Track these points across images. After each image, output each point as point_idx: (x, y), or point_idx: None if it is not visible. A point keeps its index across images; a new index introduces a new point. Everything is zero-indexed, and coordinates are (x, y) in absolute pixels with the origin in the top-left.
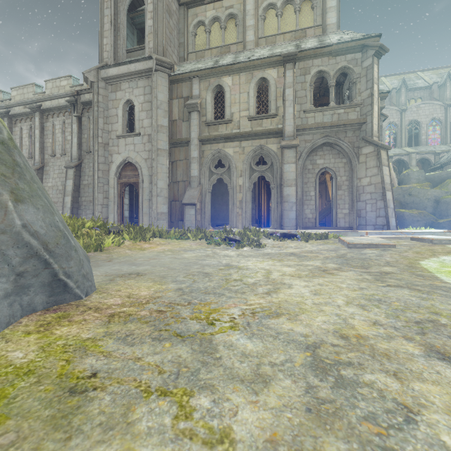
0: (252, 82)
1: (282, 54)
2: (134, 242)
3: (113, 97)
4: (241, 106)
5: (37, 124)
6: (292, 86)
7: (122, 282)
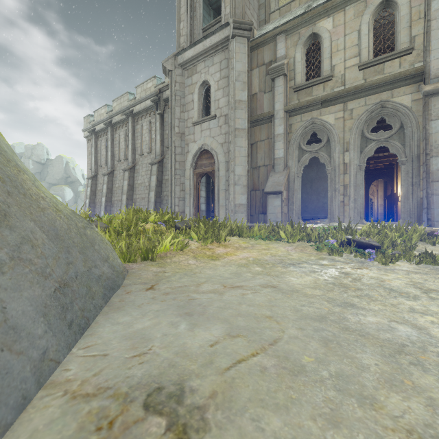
0: (366, 12)
1: None
2: (203, 243)
3: (189, 83)
4: (347, 53)
5: (130, 128)
6: None
7: None
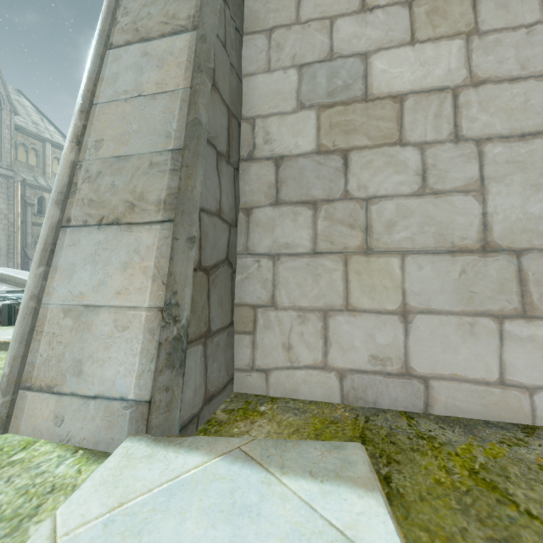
0: None
1: None
2: None
3: None
4: None
5: None
6: None
7: None
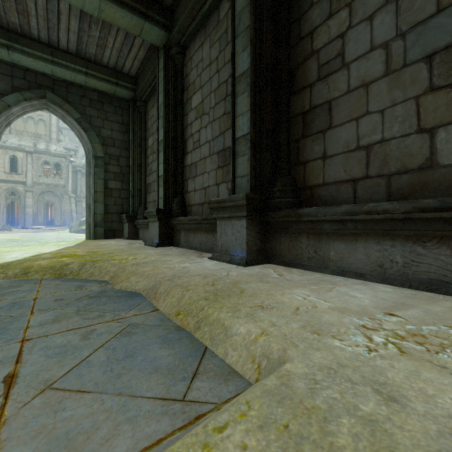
0: (7, 155)
1: (26, 150)
2: None
3: None
4: None
5: None
6: (31, 164)
7: None
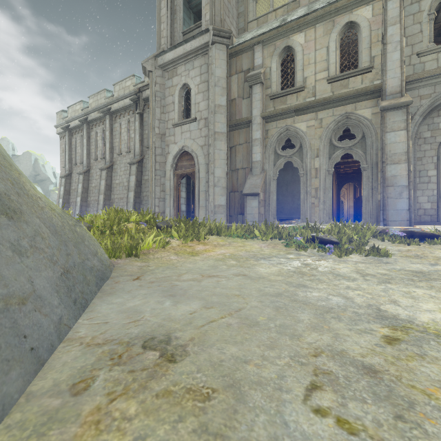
0: (333, 31)
1: None
2: (183, 241)
3: (169, 84)
4: (317, 67)
5: (108, 126)
6: (397, 21)
7: (87, 427)
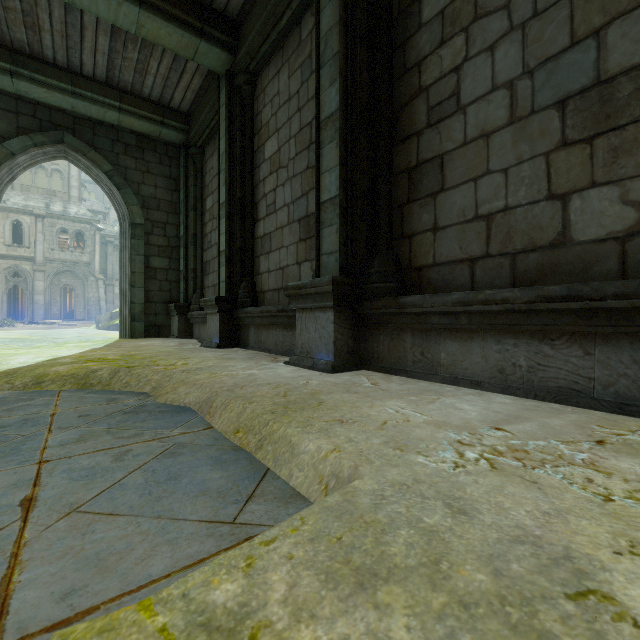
0: (8, 220)
1: (34, 213)
2: None
3: None
4: None
5: None
6: (42, 233)
7: None
